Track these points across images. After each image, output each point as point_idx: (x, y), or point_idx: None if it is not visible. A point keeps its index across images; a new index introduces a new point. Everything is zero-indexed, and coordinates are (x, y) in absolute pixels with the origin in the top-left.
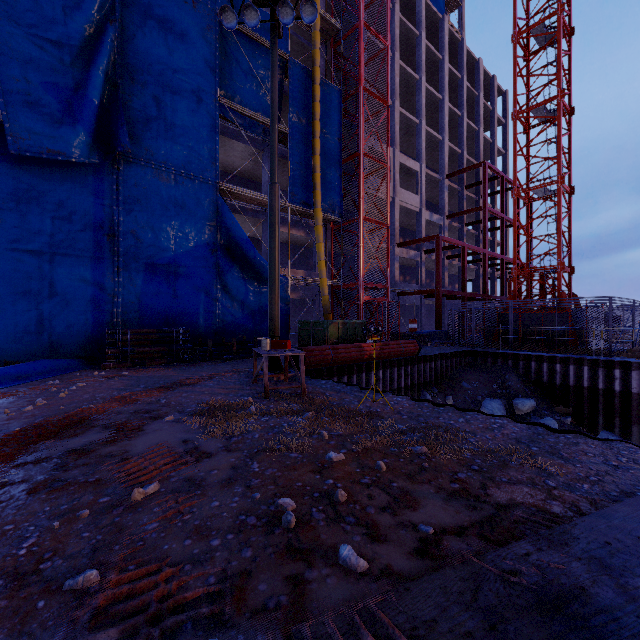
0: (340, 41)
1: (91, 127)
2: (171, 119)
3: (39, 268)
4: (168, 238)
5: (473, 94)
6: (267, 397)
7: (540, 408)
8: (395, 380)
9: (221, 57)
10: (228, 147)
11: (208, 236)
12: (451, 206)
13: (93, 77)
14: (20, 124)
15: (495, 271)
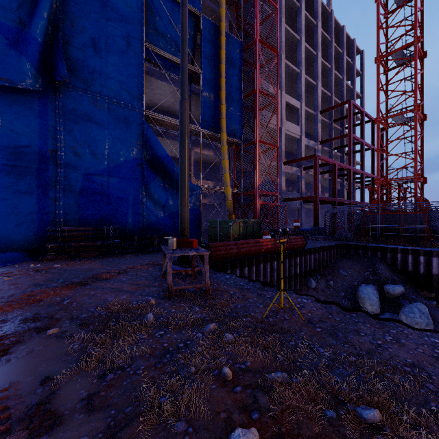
0: (241, 5)
1: (35, 60)
2: (105, 58)
3: None
4: (102, 154)
5: (339, 52)
6: (171, 297)
7: (407, 293)
8: (287, 269)
9: (147, 11)
10: (154, 86)
11: (136, 153)
12: (322, 136)
13: (37, 18)
14: None
15: (355, 183)
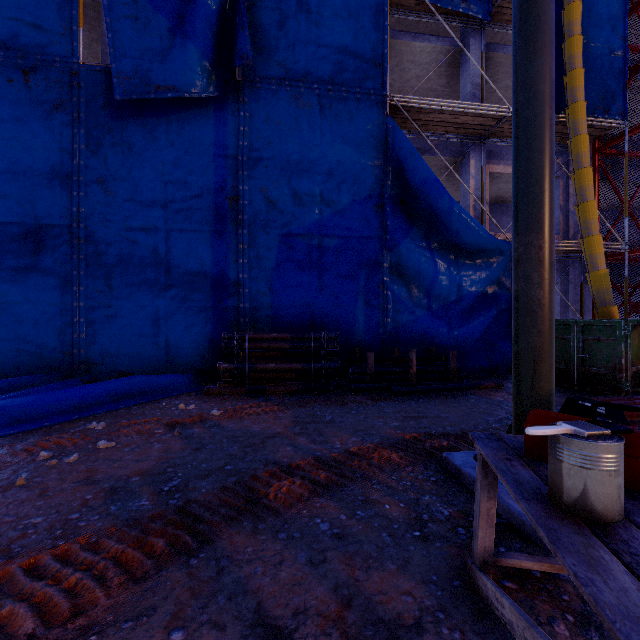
0: None
1: (206, 44)
2: (315, 11)
3: (153, 251)
4: (311, 194)
5: None
6: None
7: None
8: None
9: None
10: (405, 62)
11: (371, 184)
12: None
13: None
14: (126, 60)
15: None
